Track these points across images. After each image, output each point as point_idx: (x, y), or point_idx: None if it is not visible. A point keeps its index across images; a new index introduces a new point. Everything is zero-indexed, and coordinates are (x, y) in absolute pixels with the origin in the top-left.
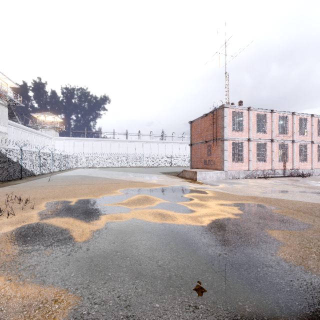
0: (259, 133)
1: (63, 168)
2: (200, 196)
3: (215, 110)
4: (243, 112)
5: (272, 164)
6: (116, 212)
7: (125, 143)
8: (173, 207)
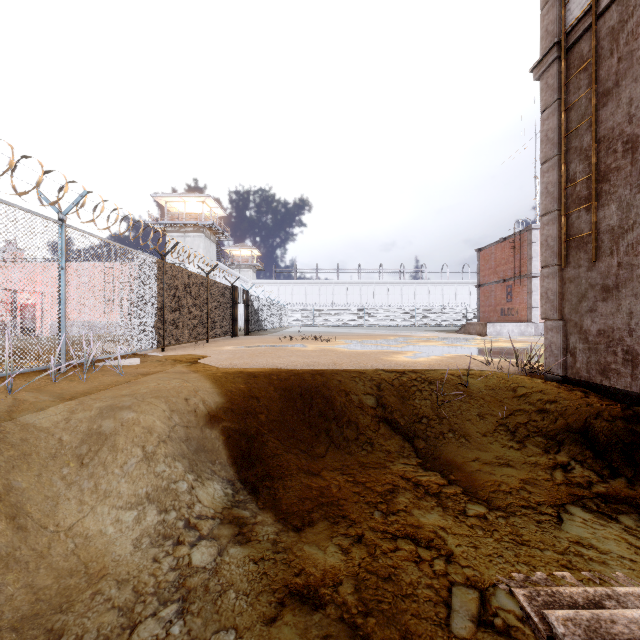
0: None
1: (278, 324)
2: (488, 341)
3: (518, 233)
4: None
5: None
6: (407, 343)
7: (357, 286)
8: (459, 343)
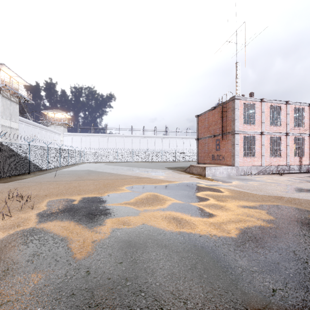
0: (272, 126)
1: (70, 162)
2: (215, 195)
3: (225, 102)
4: (255, 104)
5: (287, 159)
6: (123, 214)
7: (130, 138)
8: (188, 209)
